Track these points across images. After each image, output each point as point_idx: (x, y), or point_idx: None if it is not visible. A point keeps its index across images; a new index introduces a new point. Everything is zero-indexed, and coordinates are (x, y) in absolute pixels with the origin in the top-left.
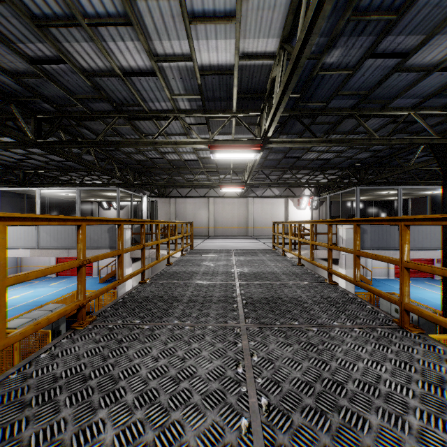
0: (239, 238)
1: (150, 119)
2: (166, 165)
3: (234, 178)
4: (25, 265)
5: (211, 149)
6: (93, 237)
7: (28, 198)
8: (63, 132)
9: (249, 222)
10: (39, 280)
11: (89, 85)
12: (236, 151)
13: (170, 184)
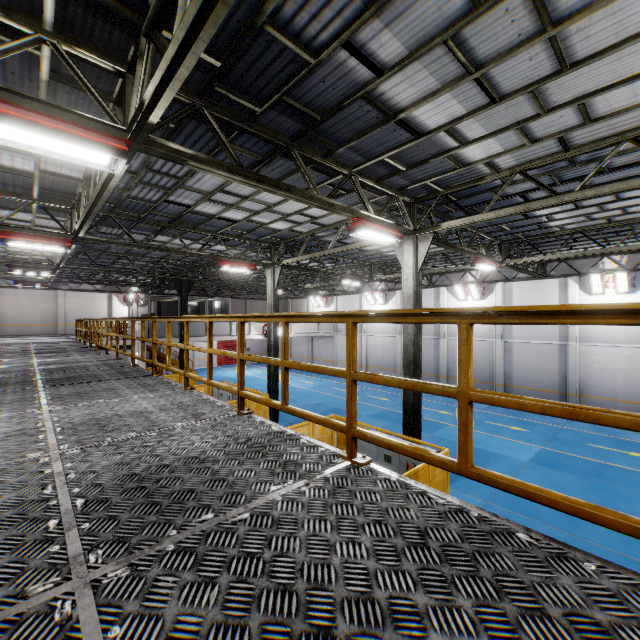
0: (43, 336)
1: None
2: None
3: None
4: None
5: (12, 268)
6: None
7: None
8: None
9: (60, 318)
10: None
11: None
12: (35, 272)
13: None
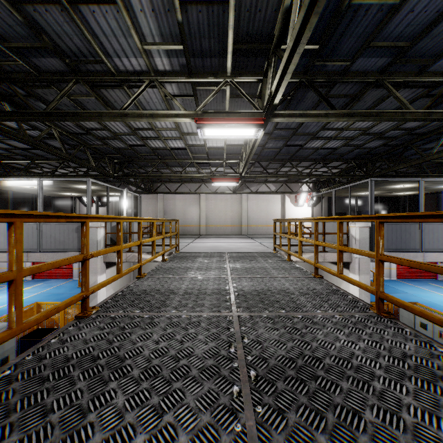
0: (232, 237)
1: (120, 87)
2: (150, 154)
3: (227, 172)
4: None
5: (199, 122)
6: (59, 237)
7: (1, 193)
8: (10, 104)
9: (243, 220)
10: None
11: (22, 23)
12: (231, 125)
13: (155, 176)
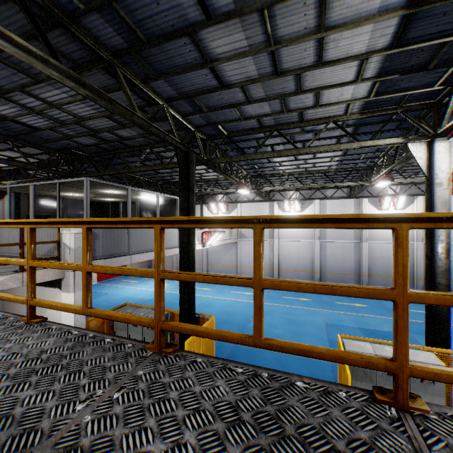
0: None
1: None
2: None
3: None
4: None
5: None
6: None
7: None
8: None
9: None
10: None
11: None
12: None
13: None
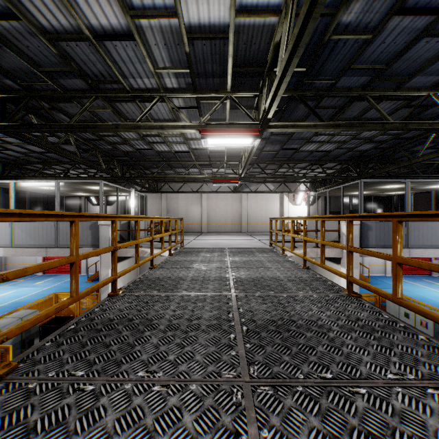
0: (233, 235)
1: (133, 101)
2: (156, 157)
3: (228, 172)
4: (10, 262)
5: (203, 133)
6: None
7: None
8: (35, 116)
9: (243, 218)
10: (24, 278)
11: (55, 54)
12: (231, 136)
13: (160, 177)
